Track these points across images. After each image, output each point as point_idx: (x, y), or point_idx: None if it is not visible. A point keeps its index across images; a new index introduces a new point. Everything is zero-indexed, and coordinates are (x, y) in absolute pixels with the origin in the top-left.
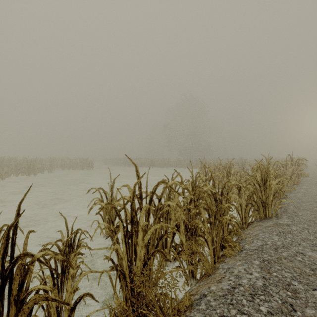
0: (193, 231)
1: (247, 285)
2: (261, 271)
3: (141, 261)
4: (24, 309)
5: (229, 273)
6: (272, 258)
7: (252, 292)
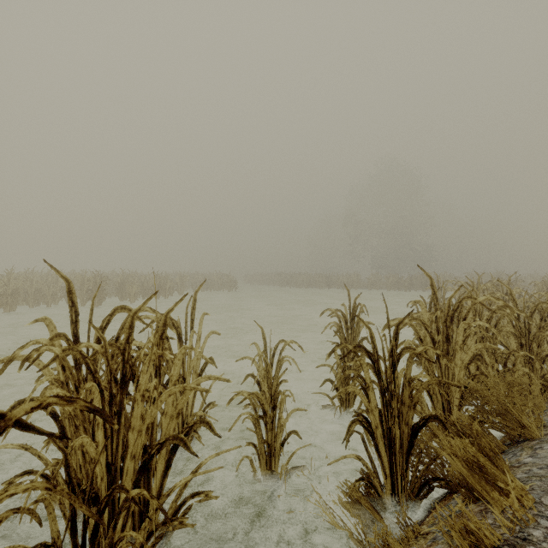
0: (507, 360)
1: None
2: None
3: (460, 384)
4: (418, 389)
5: None
6: None
7: None
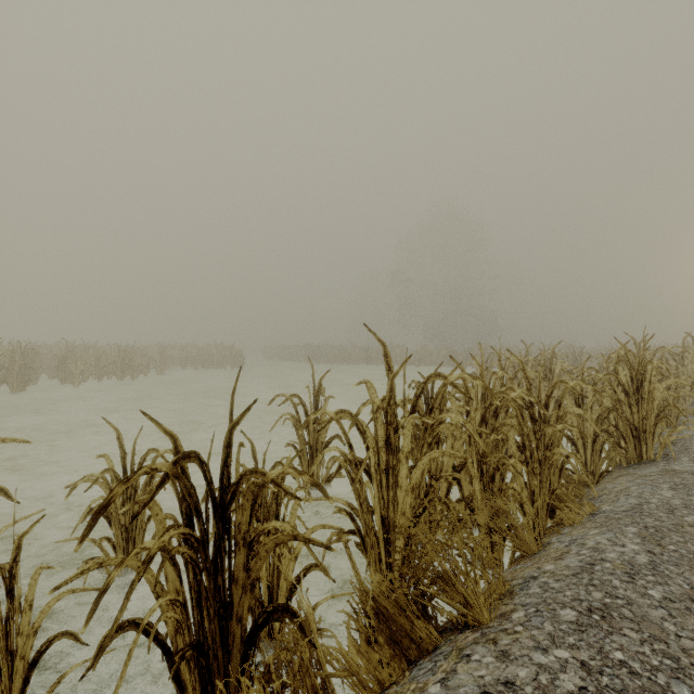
0: (495, 472)
1: (619, 560)
2: (644, 542)
3: (406, 518)
4: (259, 553)
5: (576, 545)
6: (663, 524)
7: (629, 570)
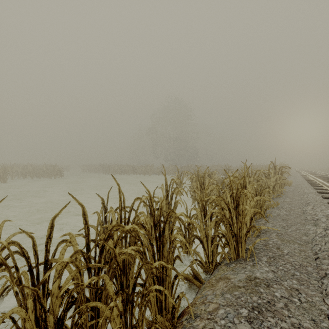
0: None
1: None
2: None
3: None
4: None
5: None
6: None
7: None
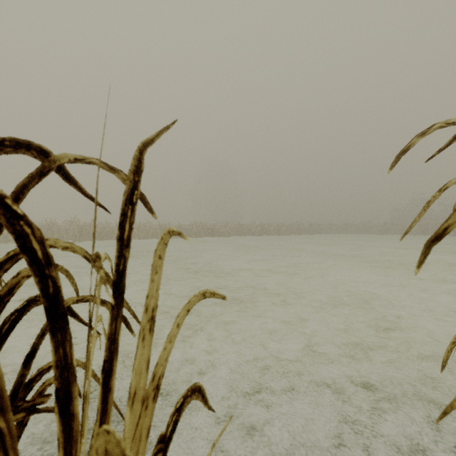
0: None
1: None
2: None
3: None
4: None
5: None
6: None
7: None
